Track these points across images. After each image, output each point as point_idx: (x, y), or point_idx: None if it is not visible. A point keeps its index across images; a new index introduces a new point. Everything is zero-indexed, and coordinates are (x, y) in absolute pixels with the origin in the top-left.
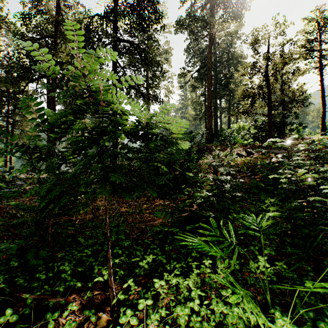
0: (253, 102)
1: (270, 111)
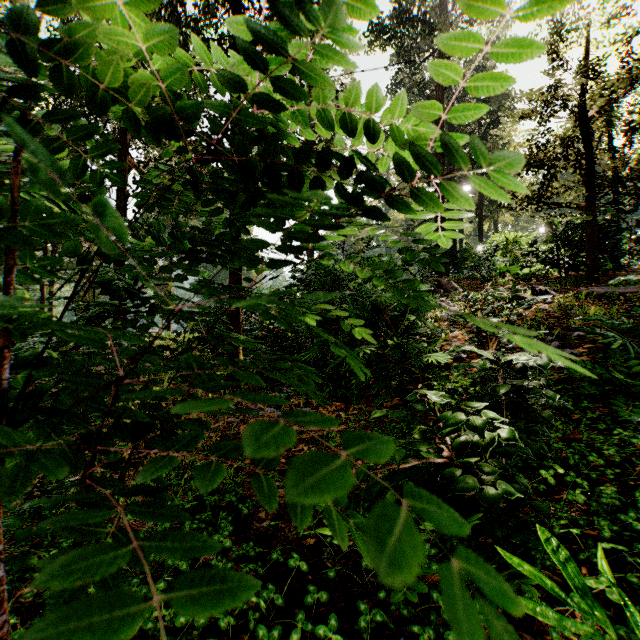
0: (551, 177)
1: (591, 197)
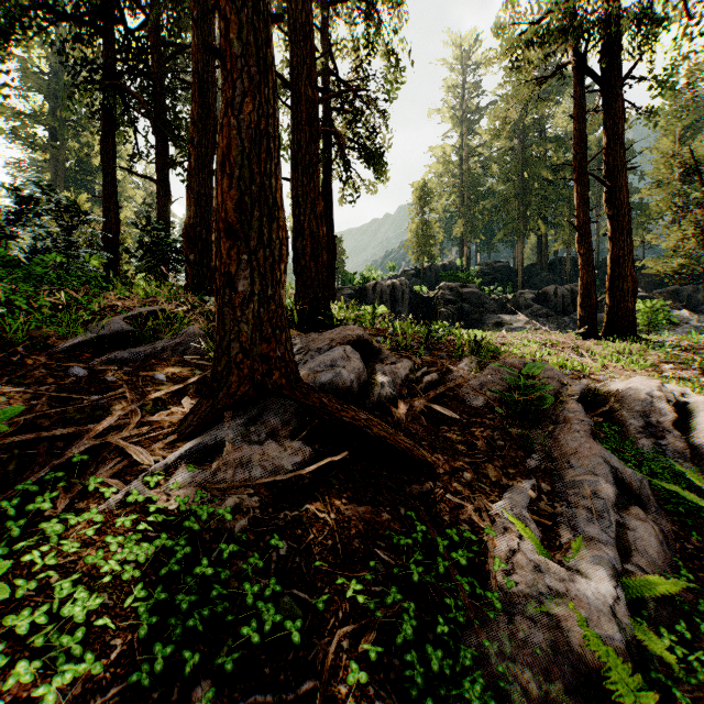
0: None
1: None
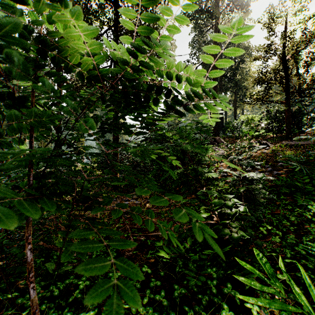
0: (268, 88)
1: (288, 98)
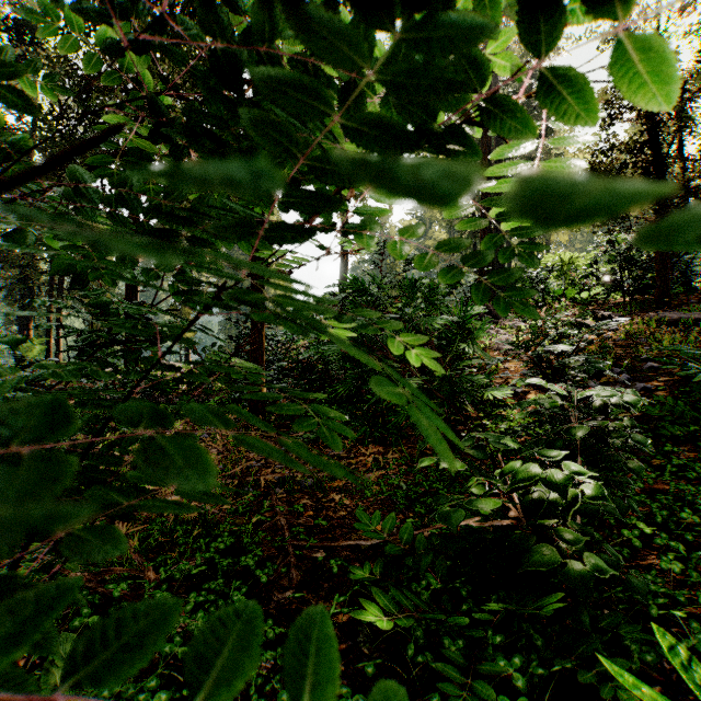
0: None
1: (661, 210)
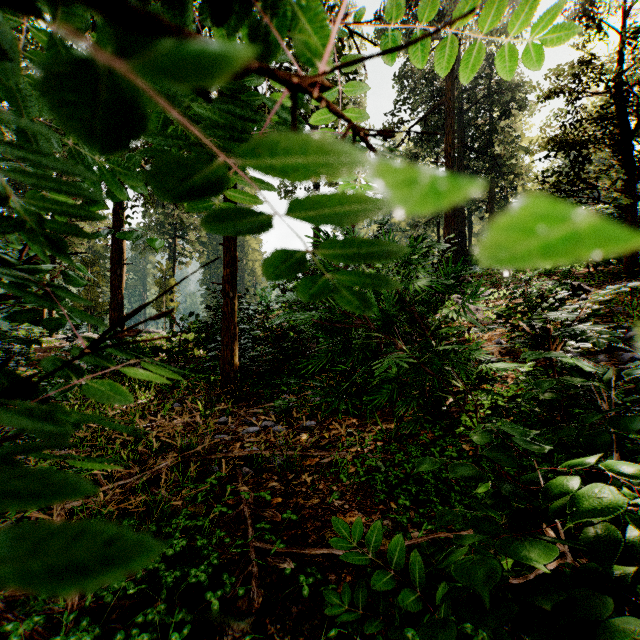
0: (583, 159)
1: (630, 181)
